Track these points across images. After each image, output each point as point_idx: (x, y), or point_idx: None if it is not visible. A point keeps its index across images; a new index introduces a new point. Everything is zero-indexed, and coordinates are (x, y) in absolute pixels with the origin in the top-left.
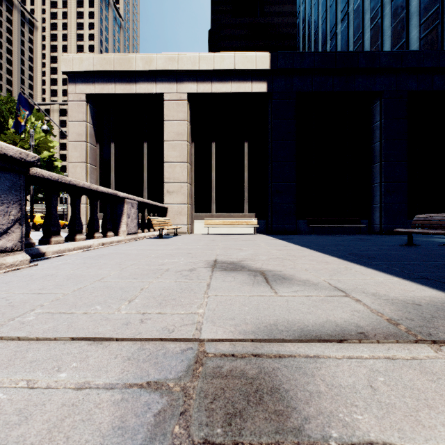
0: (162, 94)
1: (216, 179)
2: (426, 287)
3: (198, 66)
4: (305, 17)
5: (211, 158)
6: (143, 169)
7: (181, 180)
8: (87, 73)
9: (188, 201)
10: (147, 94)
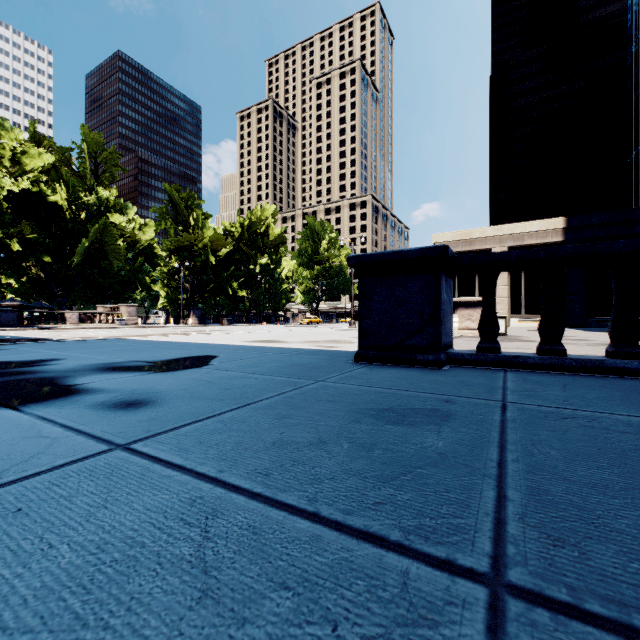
0: (490, 248)
1: (525, 293)
2: (582, 330)
3: (514, 231)
4: (638, 61)
5: (521, 281)
6: (475, 289)
7: (503, 296)
8: (446, 242)
9: (506, 308)
10: (481, 249)
